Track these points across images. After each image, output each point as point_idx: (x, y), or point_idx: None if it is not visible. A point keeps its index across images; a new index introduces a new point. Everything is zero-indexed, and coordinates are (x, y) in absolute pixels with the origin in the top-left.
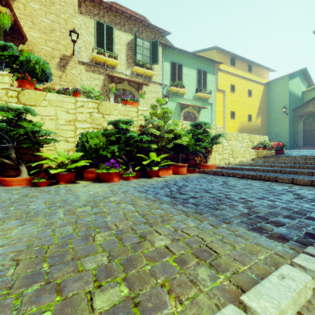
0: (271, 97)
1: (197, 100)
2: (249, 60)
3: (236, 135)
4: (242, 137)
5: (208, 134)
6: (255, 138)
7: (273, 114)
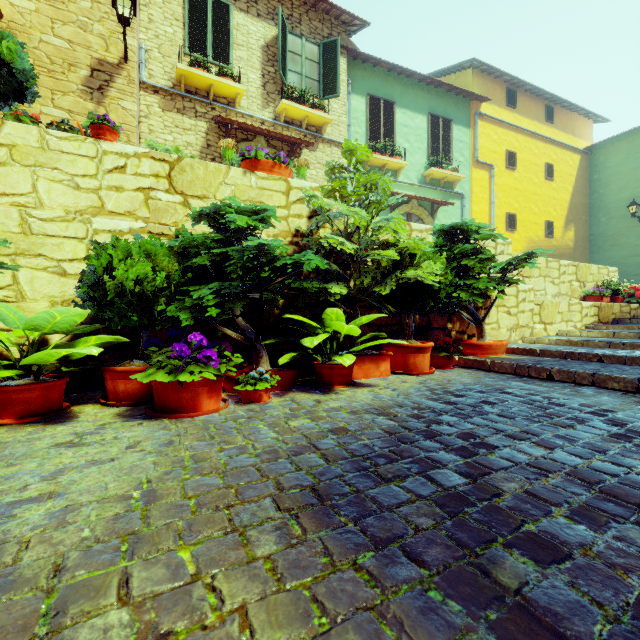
0: (599, 182)
1: (428, 185)
2: (550, 93)
3: (543, 264)
4: (558, 268)
5: (491, 254)
6: (588, 271)
7: (603, 221)
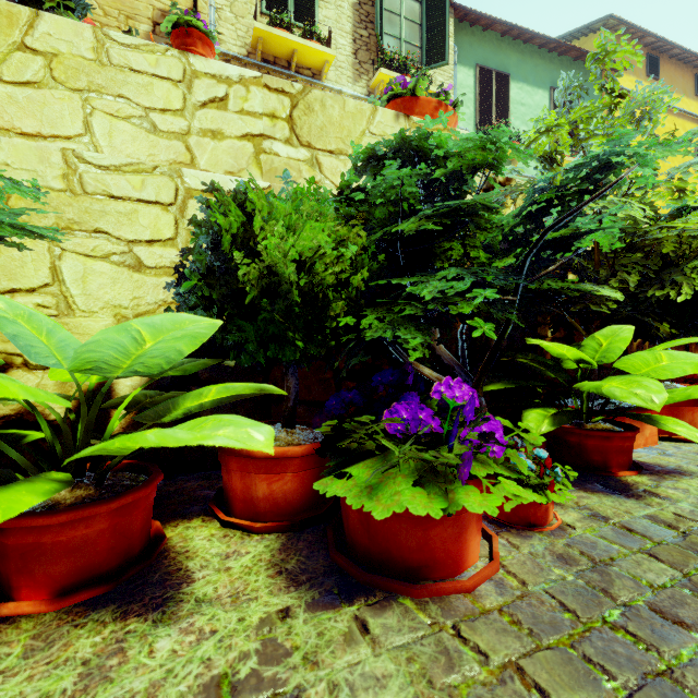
0: None
1: None
2: None
3: None
4: None
5: None
6: None
7: None
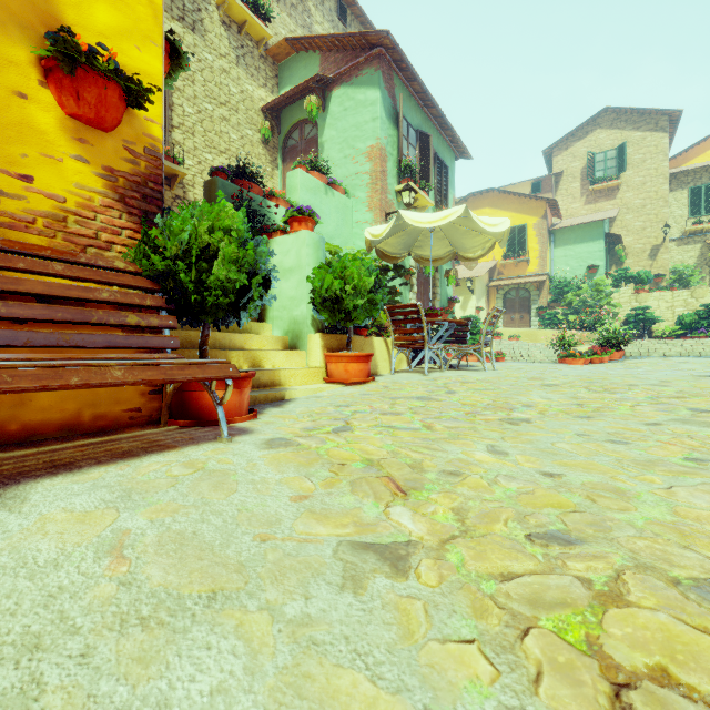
0: None
1: None
2: None
3: None
4: None
5: None
6: None
7: None
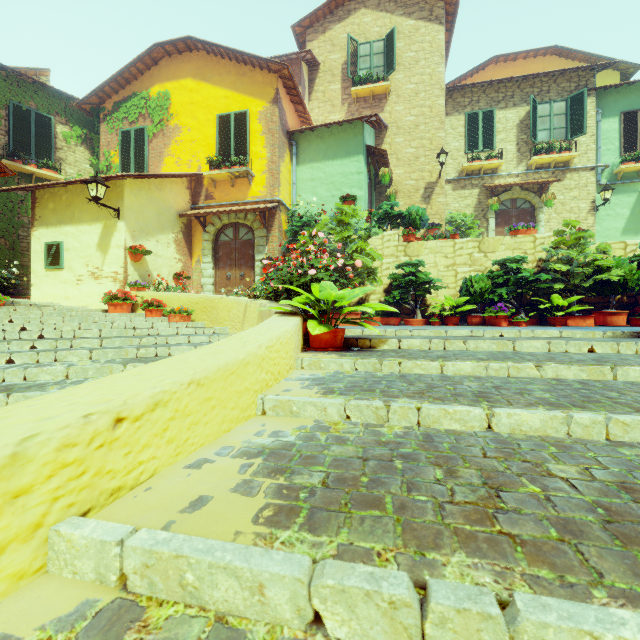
0: None
1: None
2: None
3: None
4: None
5: None
6: None
7: None
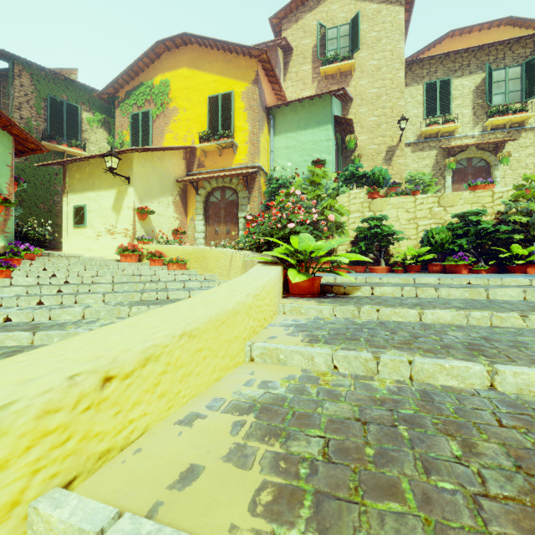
0: None
1: None
2: None
3: None
4: None
5: None
6: None
7: None
